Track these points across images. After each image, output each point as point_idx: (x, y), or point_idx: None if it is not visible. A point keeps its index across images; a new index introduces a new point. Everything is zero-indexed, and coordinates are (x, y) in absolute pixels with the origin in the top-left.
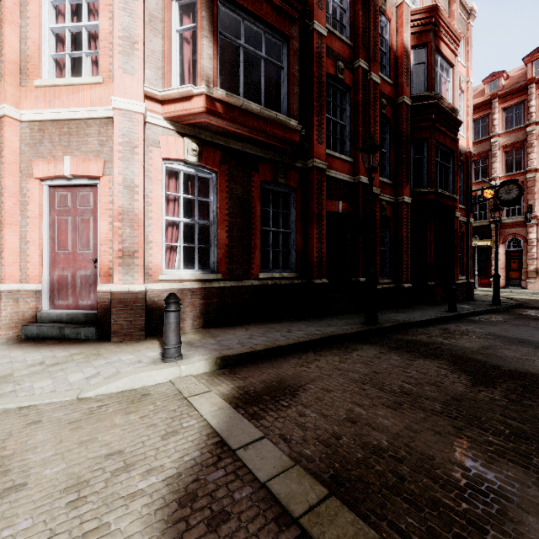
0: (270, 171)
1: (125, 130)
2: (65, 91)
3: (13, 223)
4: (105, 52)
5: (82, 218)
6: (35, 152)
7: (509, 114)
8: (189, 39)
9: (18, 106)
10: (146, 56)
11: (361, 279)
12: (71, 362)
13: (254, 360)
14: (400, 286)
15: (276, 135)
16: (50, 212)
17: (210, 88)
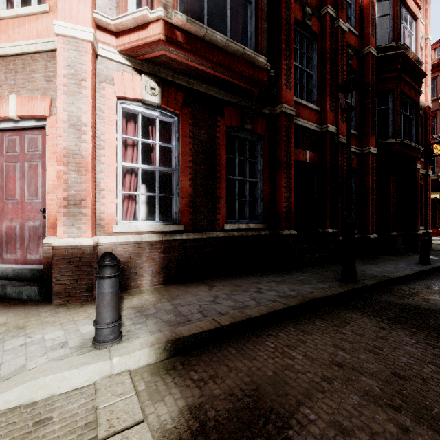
0: (236, 116)
1: (70, 61)
2: (11, 24)
3: None
4: None
5: (31, 164)
6: None
7: None
8: None
9: None
10: None
11: (329, 230)
12: None
13: (218, 340)
14: (366, 237)
15: (243, 72)
16: None
17: (169, 13)
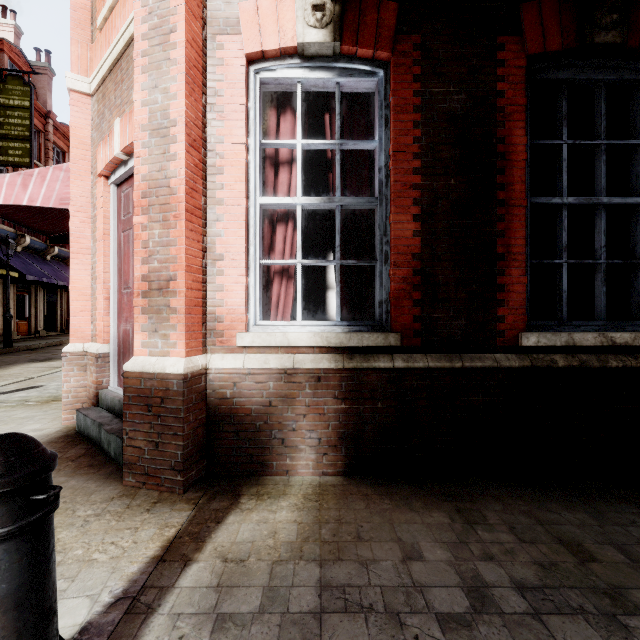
0: (563, 19)
1: (152, 2)
2: (119, 10)
3: (82, 251)
4: None
5: None
6: (100, 134)
7: None
8: None
9: (88, 74)
10: None
11: None
12: None
13: None
14: None
15: None
16: (118, 228)
17: None
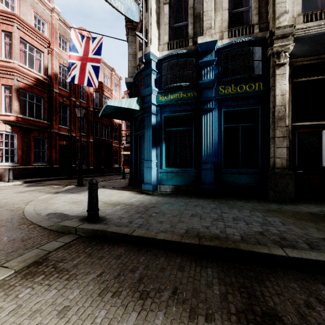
0: (37, 133)
1: None
2: None
3: None
4: None
5: None
6: None
7: None
8: (8, 96)
9: None
10: None
11: (73, 165)
12: None
13: (33, 182)
14: (89, 168)
15: (39, 125)
16: None
17: (17, 114)
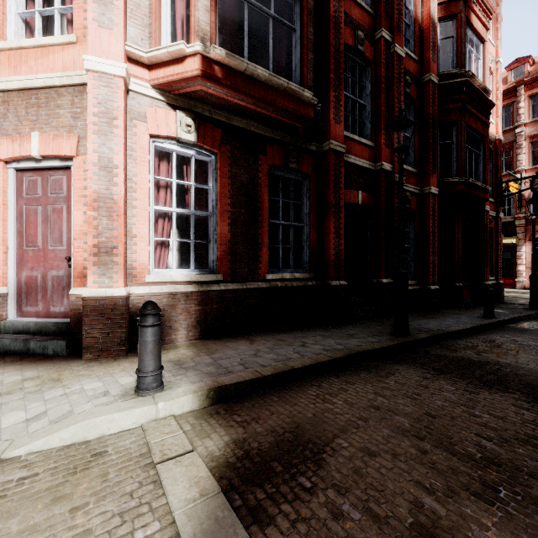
0: (280, 154)
1: (101, 98)
2: (32, 54)
3: None
4: (79, 5)
5: (54, 208)
6: None
7: (537, 102)
8: None
9: None
10: (129, 9)
11: (384, 280)
12: (17, 392)
13: (260, 390)
14: (426, 288)
15: (287, 108)
16: (18, 201)
17: (207, 46)
